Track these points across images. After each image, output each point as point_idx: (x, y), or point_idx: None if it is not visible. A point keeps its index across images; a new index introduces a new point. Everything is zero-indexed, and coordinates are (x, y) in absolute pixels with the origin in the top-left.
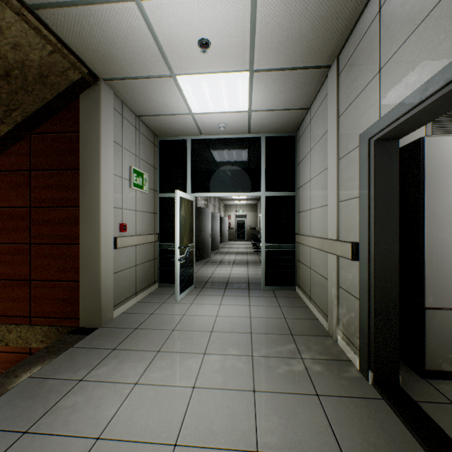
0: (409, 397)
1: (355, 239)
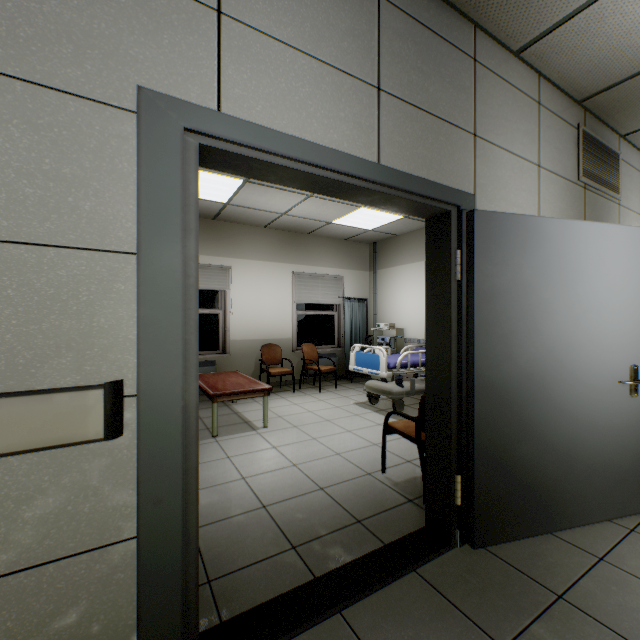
0: (227, 624)
1: (95, 375)
